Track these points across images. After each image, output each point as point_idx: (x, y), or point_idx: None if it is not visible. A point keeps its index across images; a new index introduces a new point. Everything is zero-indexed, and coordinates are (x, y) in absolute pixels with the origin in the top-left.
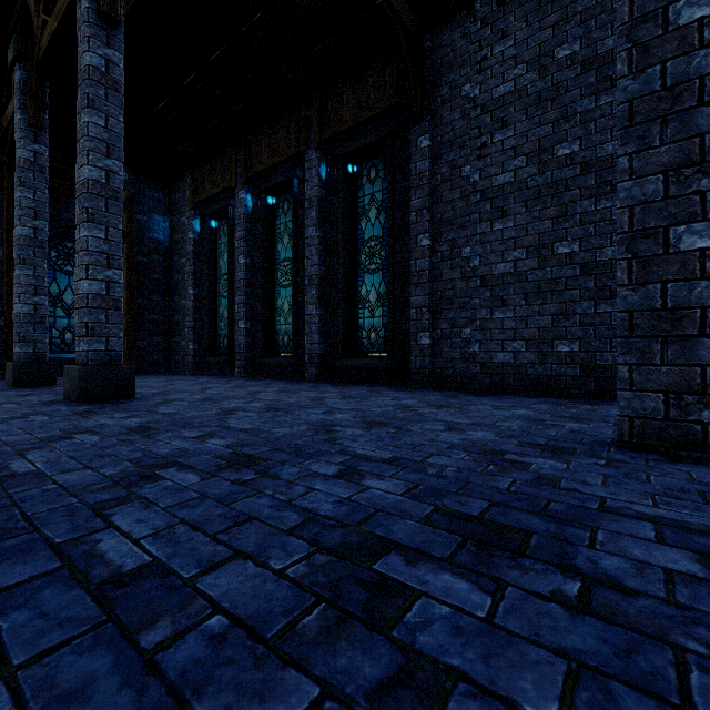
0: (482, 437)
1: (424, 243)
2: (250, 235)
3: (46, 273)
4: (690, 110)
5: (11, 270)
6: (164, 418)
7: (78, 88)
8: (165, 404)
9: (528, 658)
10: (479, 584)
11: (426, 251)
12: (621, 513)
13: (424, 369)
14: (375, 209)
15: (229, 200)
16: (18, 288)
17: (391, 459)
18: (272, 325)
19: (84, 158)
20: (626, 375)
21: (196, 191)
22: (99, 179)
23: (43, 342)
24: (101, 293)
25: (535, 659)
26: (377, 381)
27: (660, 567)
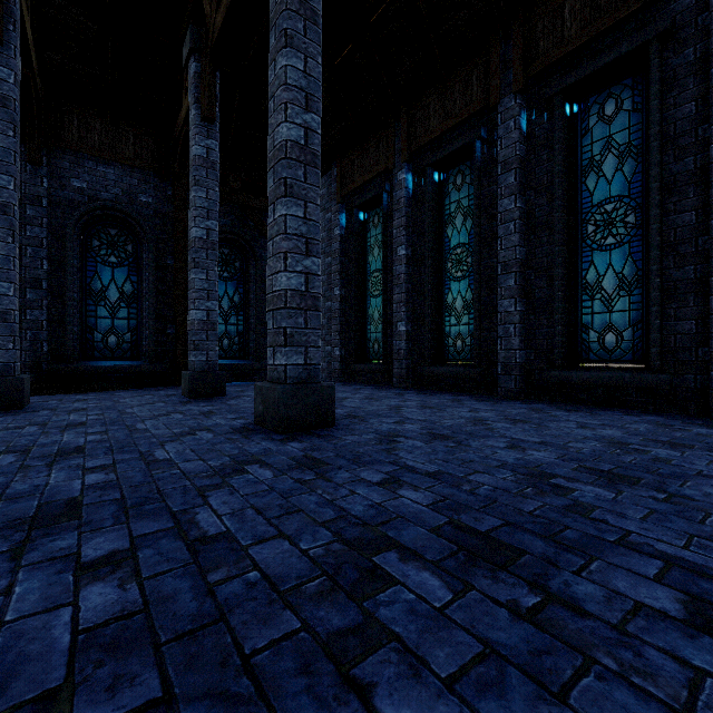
0: None
1: None
2: (410, 222)
3: (216, 276)
4: None
5: (181, 278)
6: (458, 495)
7: (271, 30)
8: (395, 444)
9: None
10: None
11: None
12: None
13: None
14: (614, 157)
15: (383, 185)
16: (193, 294)
17: None
18: (438, 327)
19: (282, 113)
20: None
21: (344, 182)
22: (297, 139)
23: (214, 350)
24: (300, 289)
25: None
26: (625, 403)
27: None
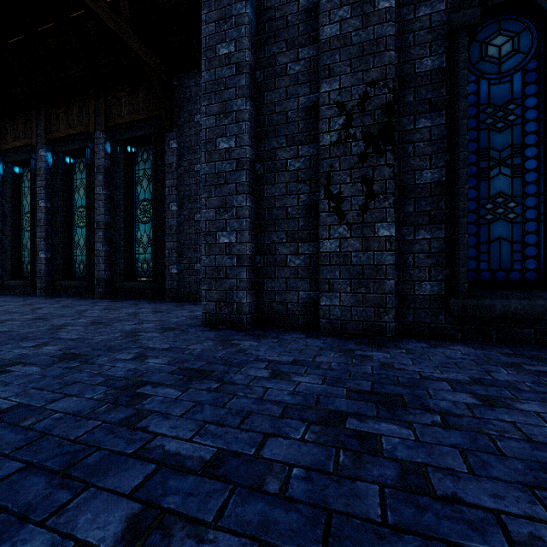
0: (145, 326)
1: (173, 209)
2: (50, 185)
3: None
4: (223, 185)
5: None
6: None
7: None
8: None
9: (31, 377)
10: (43, 367)
11: (175, 214)
12: (141, 347)
13: (173, 289)
14: (147, 180)
15: (31, 153)
16: None
17: (74, 338)
18: (70, 256)
19: None
20: (204, 295)
21: None
22: None
23: None
24: None
25: (33, 377)
26: (147, 297)
27: (118, 358)
